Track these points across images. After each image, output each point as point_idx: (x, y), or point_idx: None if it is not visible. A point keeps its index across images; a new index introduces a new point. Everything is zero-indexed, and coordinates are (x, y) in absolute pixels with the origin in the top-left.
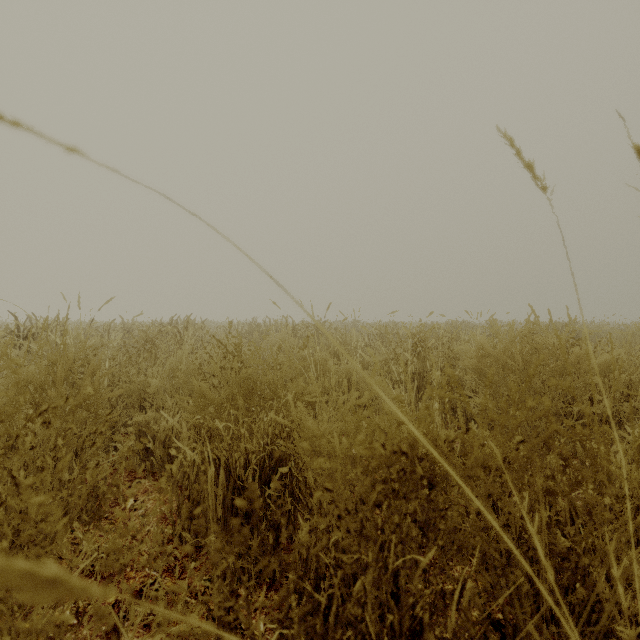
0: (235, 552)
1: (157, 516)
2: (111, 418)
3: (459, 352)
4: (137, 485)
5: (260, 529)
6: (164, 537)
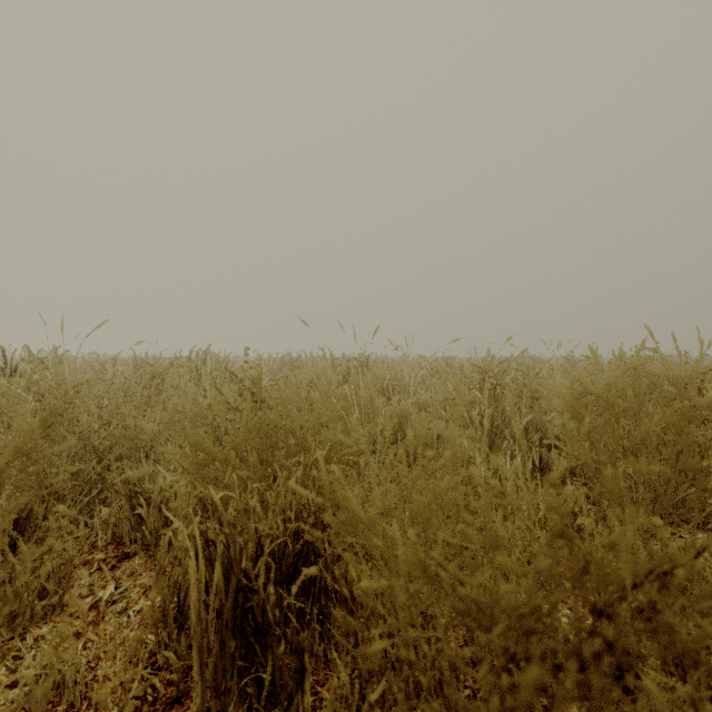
0: (238, 690)
1: (141, 613)
2: (97, 473)
3: (542, 390)
4: (123, 564)
5: (277, 653)
6: (145, 648)
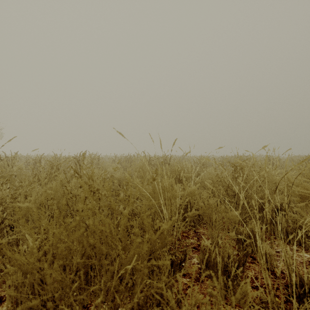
0: None
1: None
2: None
3: (278, 179)
4: None
5: None
6: None
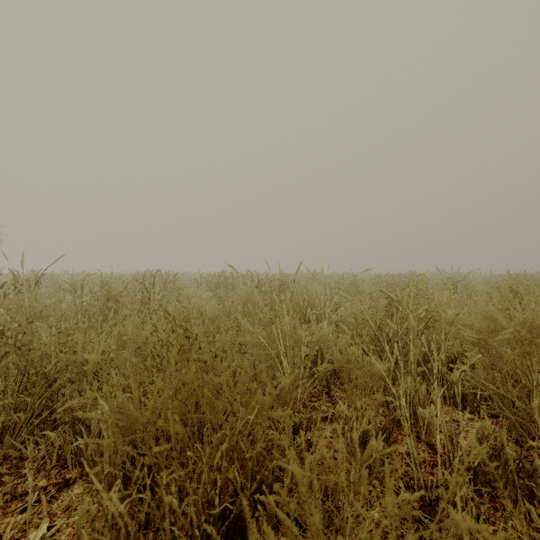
0: None
1: None
2: (47, 396)
3: (447, 317)
4: (61, 494)
5: None
6: None
